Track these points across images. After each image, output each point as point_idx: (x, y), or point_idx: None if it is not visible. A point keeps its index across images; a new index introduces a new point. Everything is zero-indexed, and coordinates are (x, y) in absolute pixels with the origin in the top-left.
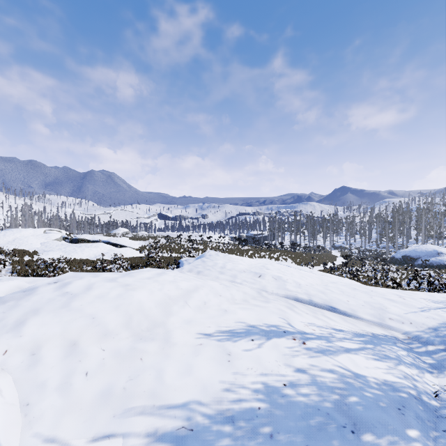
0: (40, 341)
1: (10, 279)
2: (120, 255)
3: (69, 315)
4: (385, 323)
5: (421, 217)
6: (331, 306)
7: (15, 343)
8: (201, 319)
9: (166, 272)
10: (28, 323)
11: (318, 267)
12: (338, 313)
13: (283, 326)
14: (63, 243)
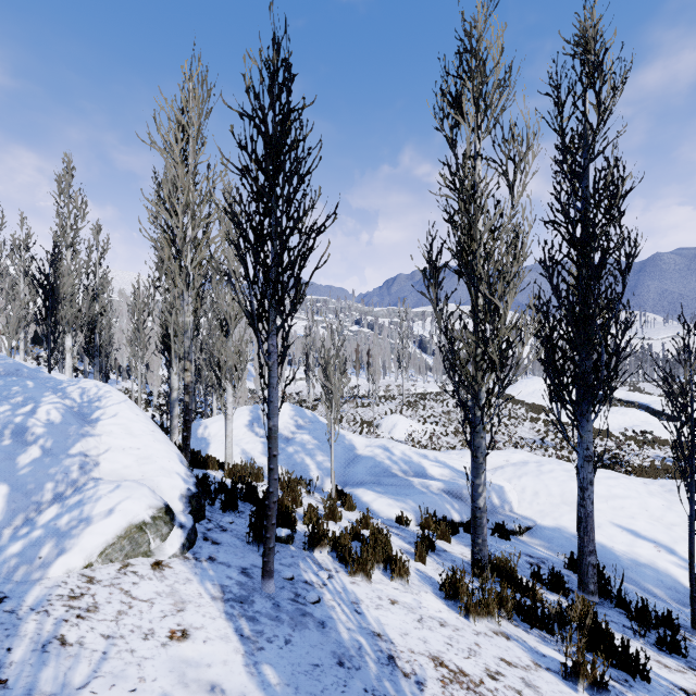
0: (525, 486)
1: (520, 451)
2: (647, 436)
3: (537, 480)
4: None
5: None
6: None
7: (518, 483)
8: (607, 512)
9: (620, 478)
10: (523, 478)
11: None
12: None
13: (660, 540)
14: None
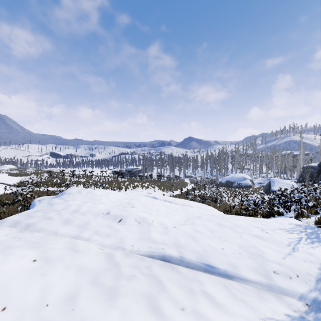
0: None
1: None
2: None
3: None
4: (274, 282)
5: (234, 156)
6: (207, 264)
7: None
8: None
9: None
10: None
11: (176, 192)
12: (217, 274)
13: None
14: None
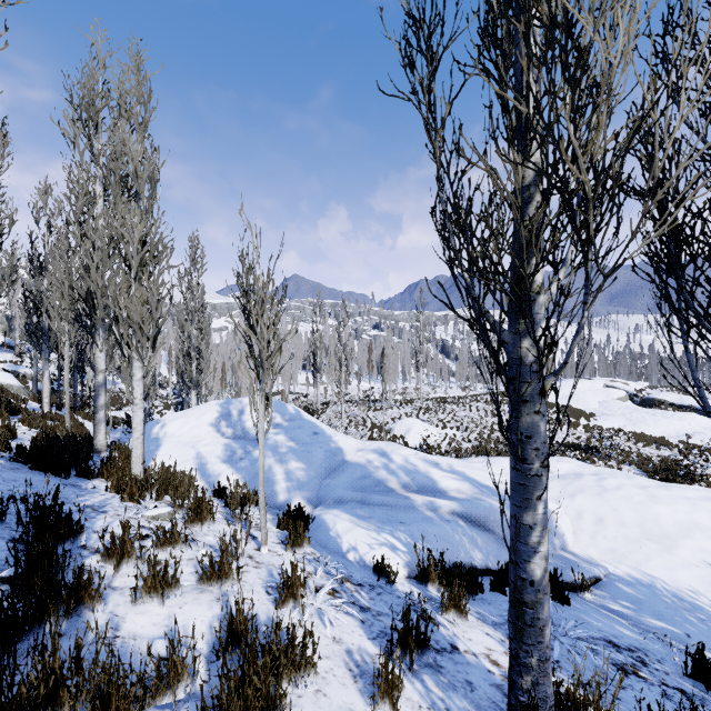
0: (582, 509)
1: (567, 460)
2: None
3: (600, 501)
4: None
5: None
6: None
7: (570, 504)
8: None
9: None
10: (577, 496)
11: None
12: None
13: None
14: (628, 406)
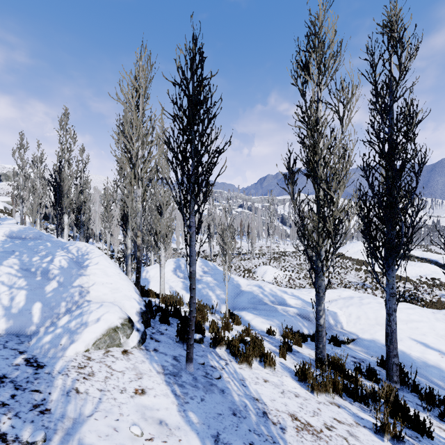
0: (351, 312)
1: (348, 290)
2: (435, 282)
3: (359, 309)
4: None
5: None
6: None
7: (346, 310)
8: (406, 331)
9: (416, 308)
10: (350, 307)
11: None
12: None
13: (443, 350)
14: None
